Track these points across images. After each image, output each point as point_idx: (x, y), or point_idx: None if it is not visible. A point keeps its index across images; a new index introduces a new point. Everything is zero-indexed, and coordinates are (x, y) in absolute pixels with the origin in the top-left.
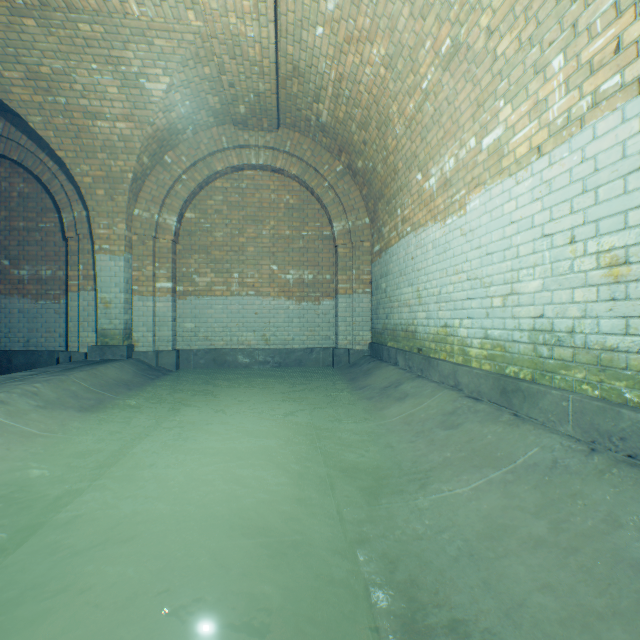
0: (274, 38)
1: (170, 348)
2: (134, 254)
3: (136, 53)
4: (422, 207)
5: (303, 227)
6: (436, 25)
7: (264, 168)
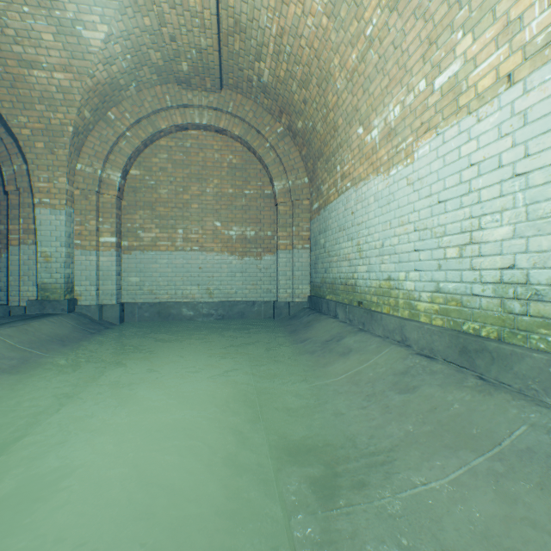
0: None
1: (114, 302)
2: (77, 208)
3: None
4: (363, 161)
5: (245, 186)
6: None
7: (208, 128)
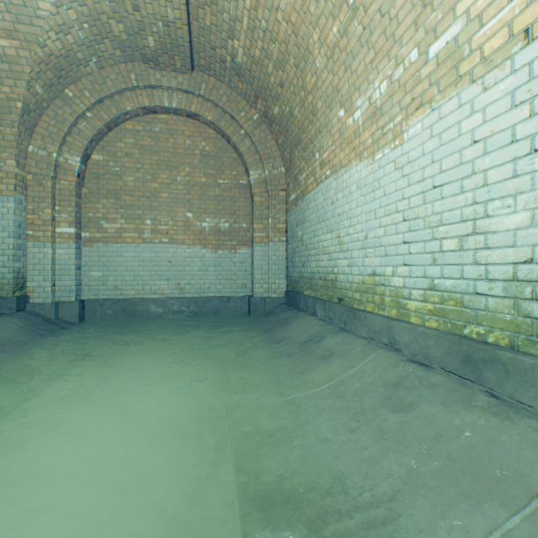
0: None
1: (73, 298)
2: (28, 195)
3: None
4: (344, 146)
5: (219, 175)
6: None
7: (178, 112)
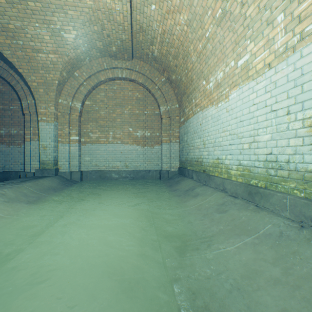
0: (130, 11)
1: (77, 170)
2: (59, 122)
3: (58, 18)
4: (205, 98)
5: (145, 109)
6: (214, 2)
7: (125, 79)
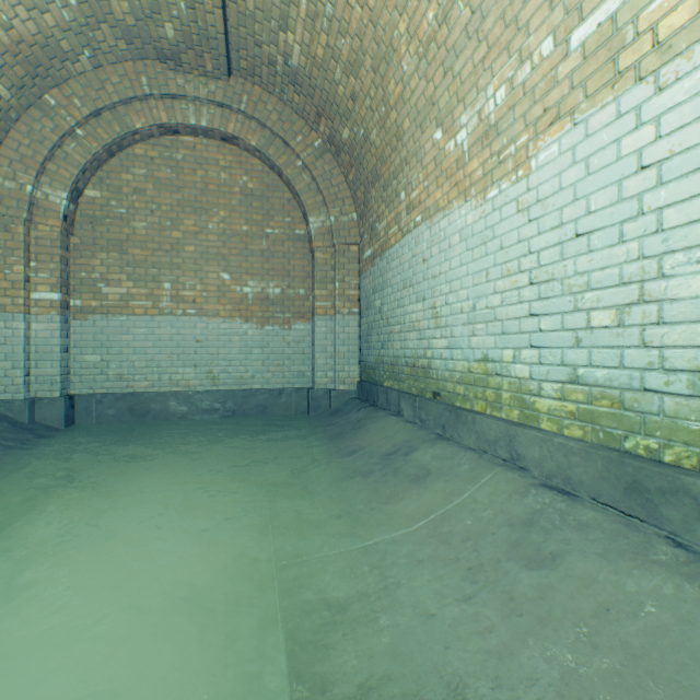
0: None
1: (56, 393)
2: None
3: None
4: (442, 181)
5: (267, 222)
6: None
7: (210, 134)
